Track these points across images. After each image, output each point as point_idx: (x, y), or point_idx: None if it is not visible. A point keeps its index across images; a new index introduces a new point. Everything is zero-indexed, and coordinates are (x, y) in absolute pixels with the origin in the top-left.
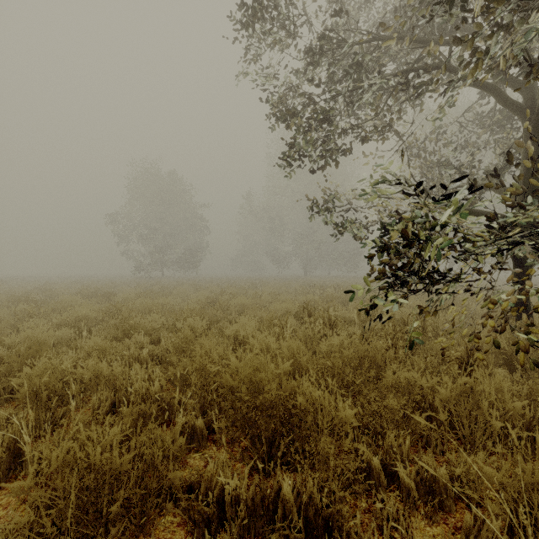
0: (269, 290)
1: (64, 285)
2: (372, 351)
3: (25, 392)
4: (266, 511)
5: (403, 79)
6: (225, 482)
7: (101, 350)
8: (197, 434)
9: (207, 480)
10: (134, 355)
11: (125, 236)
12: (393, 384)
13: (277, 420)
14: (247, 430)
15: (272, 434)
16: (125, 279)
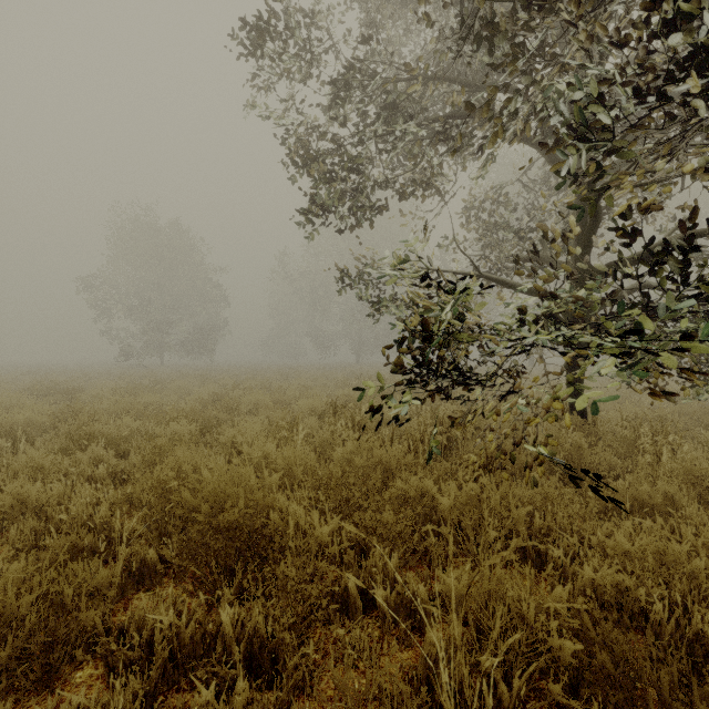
0: (302, 382)
1: (9, 378)
2: (388, 457)
3: None
4: (207, 650)
5: (440, 128)
6: (159, 621)
7: (37, 468)
8: (149, 568)
9: (139, 620)
10: (86, 473)
11: (107, 308)
12: (404, 495)
13: (241, 544)
14: (199, 558)
15: (235, 561)
16: (107, 368)
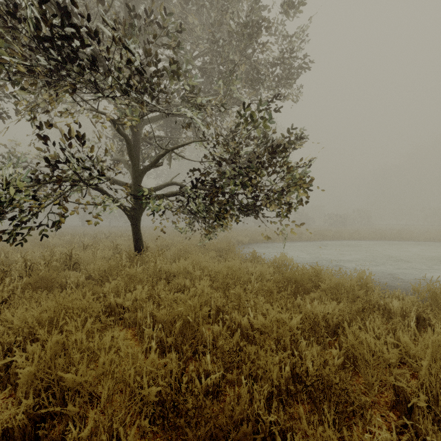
0: None
1: None
2: None
3: None
4: None
5: None
6: None
7: None
8: None
9: None
10: None
11: None
12: None
13: None
14: None
15: None
16: None
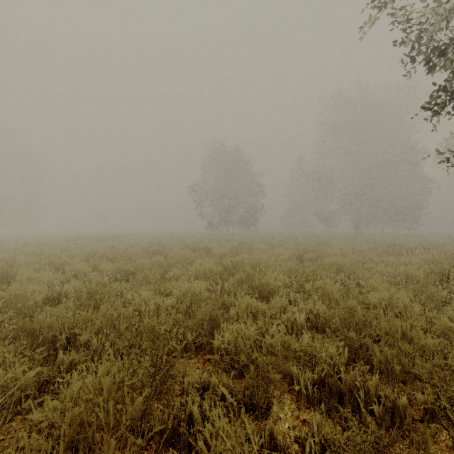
0: (343, 248)
1: (166, 240)
2: None
3: (252, 370)
4: None
5: None
6: None
7: (261, 312)
8: None
9: None
10: (290, 320)
11: (201, 201)
12: None
13: None
14: None
15: None
16: (202, 235)
